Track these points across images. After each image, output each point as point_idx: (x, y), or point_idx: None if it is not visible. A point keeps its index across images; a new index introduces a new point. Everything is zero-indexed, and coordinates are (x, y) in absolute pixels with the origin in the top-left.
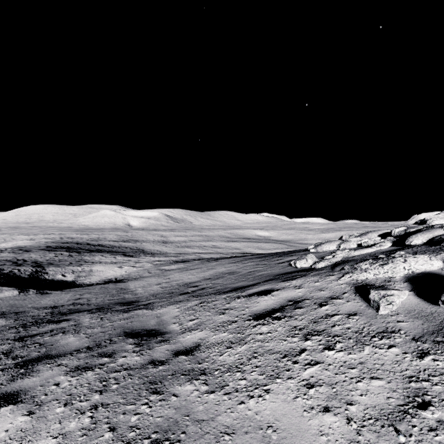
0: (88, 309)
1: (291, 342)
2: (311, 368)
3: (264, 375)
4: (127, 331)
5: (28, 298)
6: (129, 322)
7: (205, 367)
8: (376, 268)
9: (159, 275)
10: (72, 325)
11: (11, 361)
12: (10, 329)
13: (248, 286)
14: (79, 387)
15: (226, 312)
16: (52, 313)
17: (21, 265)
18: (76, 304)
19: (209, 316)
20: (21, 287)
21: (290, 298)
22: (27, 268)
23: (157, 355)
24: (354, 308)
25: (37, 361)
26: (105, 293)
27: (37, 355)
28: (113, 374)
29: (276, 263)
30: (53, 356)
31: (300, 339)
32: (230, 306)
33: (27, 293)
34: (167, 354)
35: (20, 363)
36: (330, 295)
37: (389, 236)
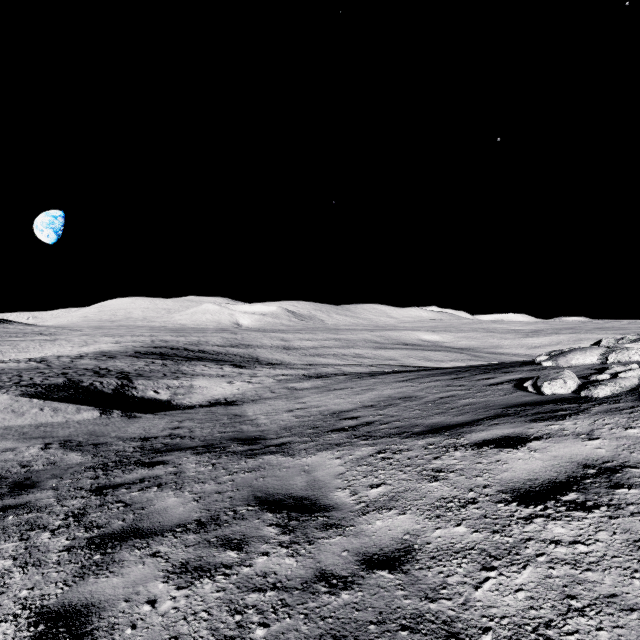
0: (192, 446)
1: None
2: None
3: None
4: (259, 496)
5: (112, 423)
6: (259, 478)
7: (447, 613)
8: None
9: (287, 397)
10: (171, 474)
11: (83, 532)
12: (86, 471)
13: (460, 425)
14: (191, 619)
15: (441, 477)
16: (142, 449)
17: (103, 376)
18: (174, 436)
19: (406, 480)
20: (104, 406)
21: (582, 460)
22: (111, 381)
23: (329, 560)
24: None
25: (121, 539)
26: (213, 420)
27: (121, 527)
28: (251, 595)
29: (485, 384)
30: (145, 533)
31: None
32: (444, 464)
33: (110, 416)
34: (348, 560)
35: (95, 539)
36: None
37: None
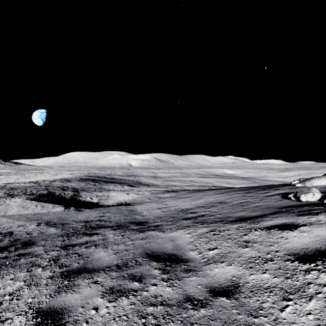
0: (110, 226)
1: None
2: None
3: None
4: (148, 253)
5: (70, 213)
6: (147, 243)
7: (266, 325)
8: None
9: (157, 201)
10: (101, 239)
11: (58, 269)
12: (58, 237)
13: (255, 217)
14: (118, 319)
15: (249, 245)
16: (85, 227)
17: (65, 190)
18: (101, 220)
19: (229, 247)
20: (66, 205)
21: None
22: (69, 192)
23: (191, 290)
24: None
25: (77, 273)
26: (120, 213)
27: (77, 266)
28: (149, 308)
29: (265, 195)
30: (90, 271)
31: None
32: (250, 238)
33: (69, 210)
34: (202, 290)
35: (64, 272)
36: None
37: None
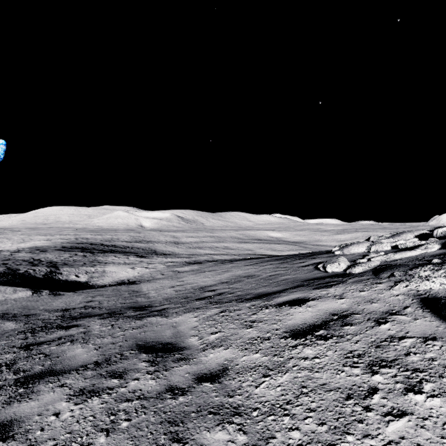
0: (99, 314)
1: (352, 374)
2: (395, 421)
3: (325, 426)
4: (140, 344)
5: (41, 299)
6: (142, 332)
7: (237, 403)
8: (442, 275)
9: (172, 277)
10: (81, 333)
11: (12, 375)
12: (18, 334)
13: (274, 292)
14: (82, 421)
15: (254, 325)
16: (62, 317)
17: (36, 265)
18: (88, 307)
19: (233, 328)
20: (35, 288)
21: (332, 311)
22: (42, 268)
23: (176, 380)
24: (428, 329)
25: (39, 377)
26: (118, 295)
27: (41, 370)
28: (123, 404)
29: (299, 266)
30: (57, 373)
31: (364, 371)
32: (258, 317)
33: (40, 294)
34: (188, 378)
35: (21, 379)
36: (386, 309)
37: (428, 237)
